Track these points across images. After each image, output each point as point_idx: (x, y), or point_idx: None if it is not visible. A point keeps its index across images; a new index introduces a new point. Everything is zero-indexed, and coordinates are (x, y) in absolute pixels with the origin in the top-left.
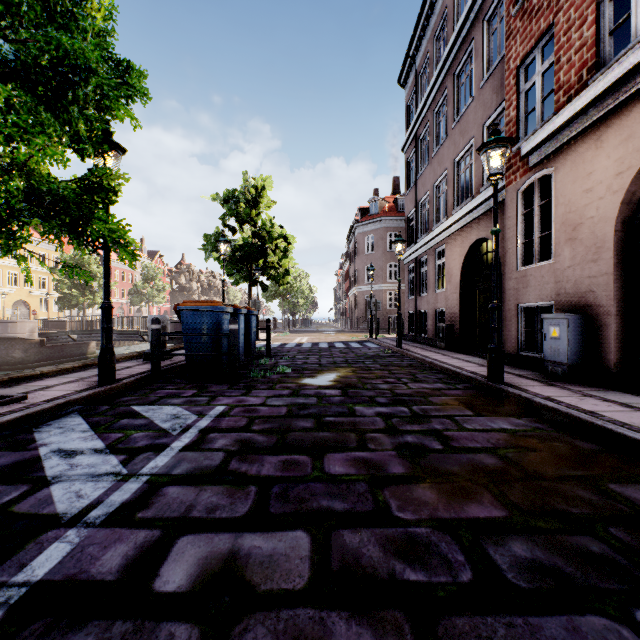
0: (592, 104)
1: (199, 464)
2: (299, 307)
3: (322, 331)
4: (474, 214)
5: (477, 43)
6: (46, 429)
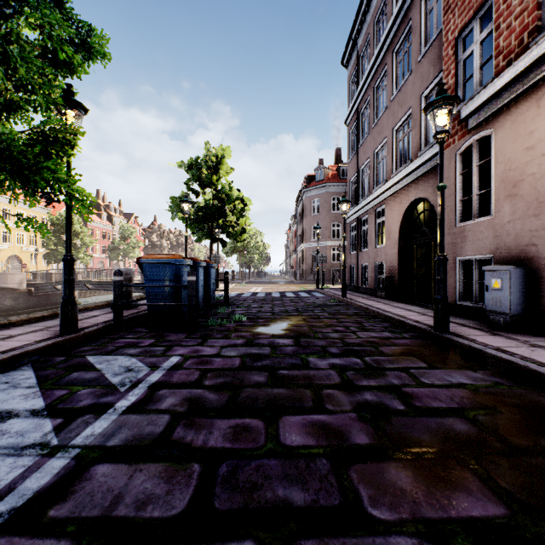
0: (535, 64)
1: (140, 431)
2: (254, 261)
3: (274, 282)
4: (412, 176)
5: (415, 22)
6: None
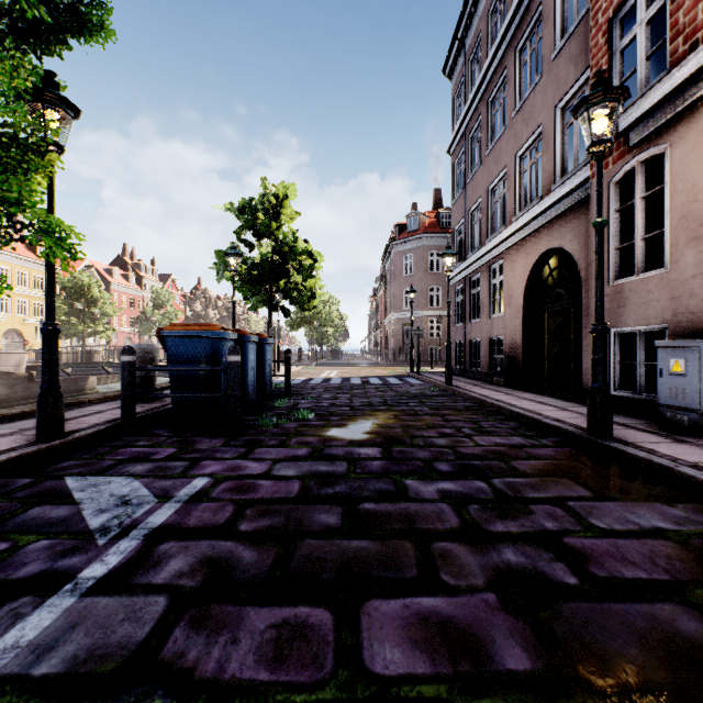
0: None
1: (106, 637)
2: (328, 337)
3: (354, 364)
4: (543, 218)
5: (547, 6)
6: None
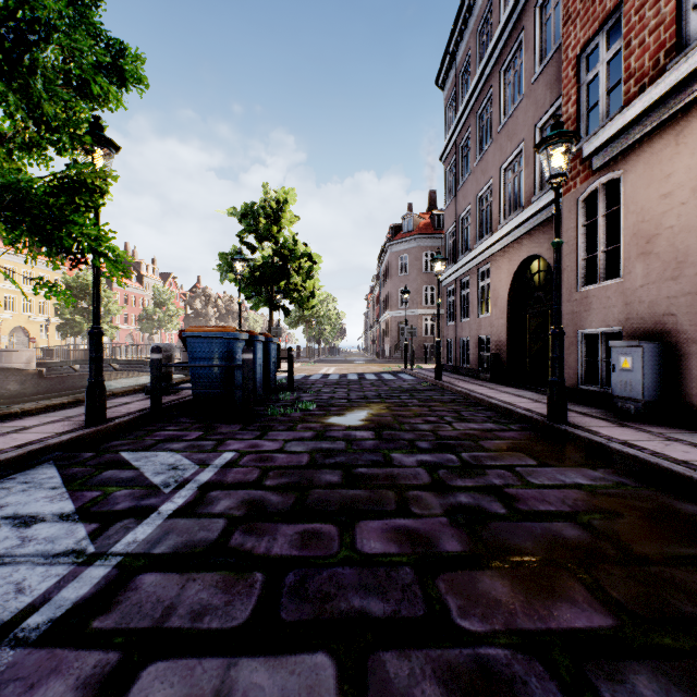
0: (672, 92)
1: (191, 537)
2: (326, 334)
3: (351, 361)
4: (524, 228)
5: (528, 33)
6: (7, 485)
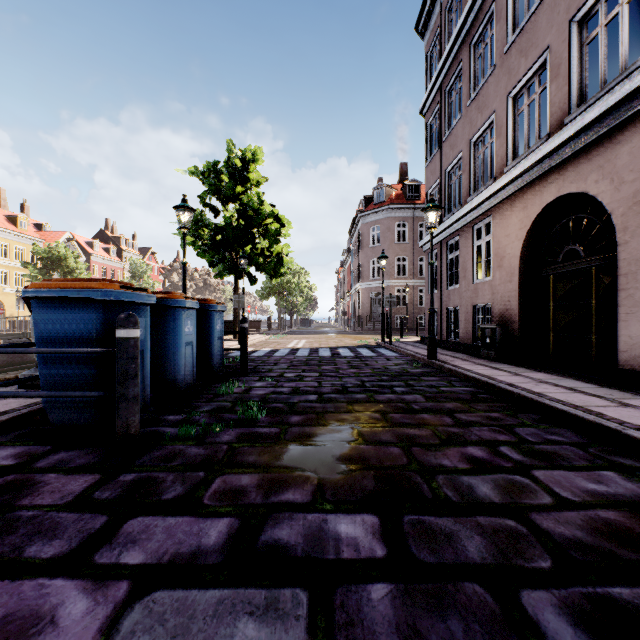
0: None
1: None
2: (298, 306)
3: (322, 332)
4: (552, 160)
5: None
6: None
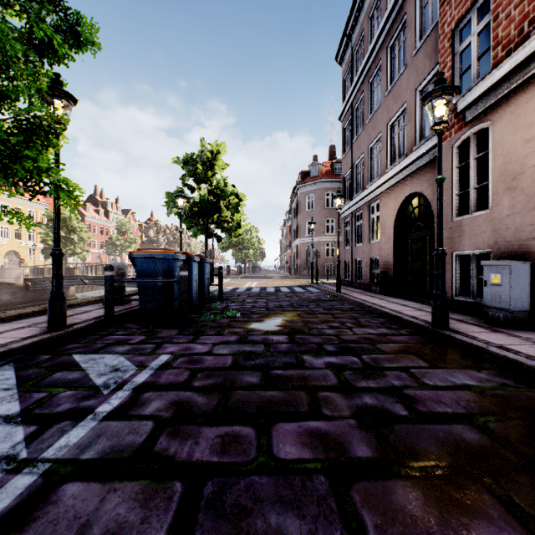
0: None
1: (120, 441)
2: (250, 256)
3: (269, 277)
4: (407, 171)
5: (410, 16)
6: None
